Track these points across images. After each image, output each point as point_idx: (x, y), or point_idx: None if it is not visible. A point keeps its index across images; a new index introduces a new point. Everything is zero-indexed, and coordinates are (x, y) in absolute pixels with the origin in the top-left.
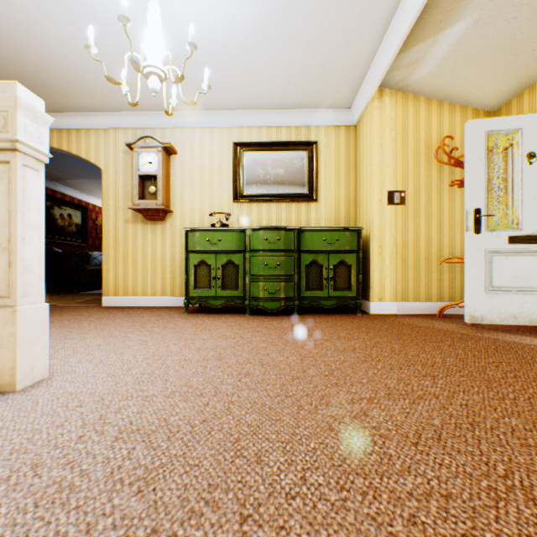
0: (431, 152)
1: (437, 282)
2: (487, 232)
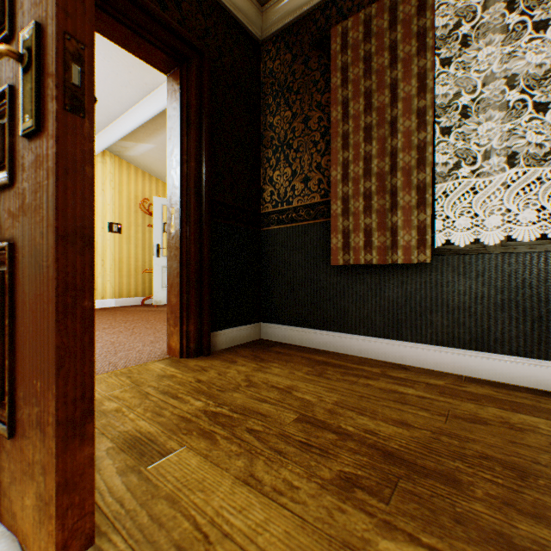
0: (139, 202)
1: (143, 284)
2: (163, 257)
